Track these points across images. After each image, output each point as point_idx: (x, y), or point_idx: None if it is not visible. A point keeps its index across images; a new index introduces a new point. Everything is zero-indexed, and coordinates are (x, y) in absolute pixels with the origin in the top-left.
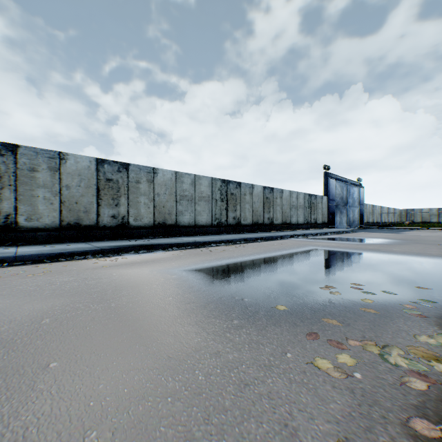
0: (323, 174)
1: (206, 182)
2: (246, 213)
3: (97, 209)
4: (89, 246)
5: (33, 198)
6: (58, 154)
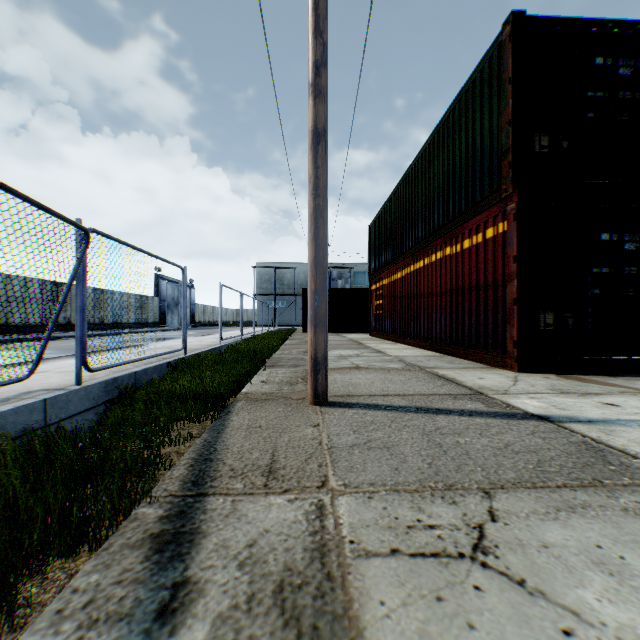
0: (155, 275)
1: (38, 284)
2: None
3: None
4: None
5: None
6: None
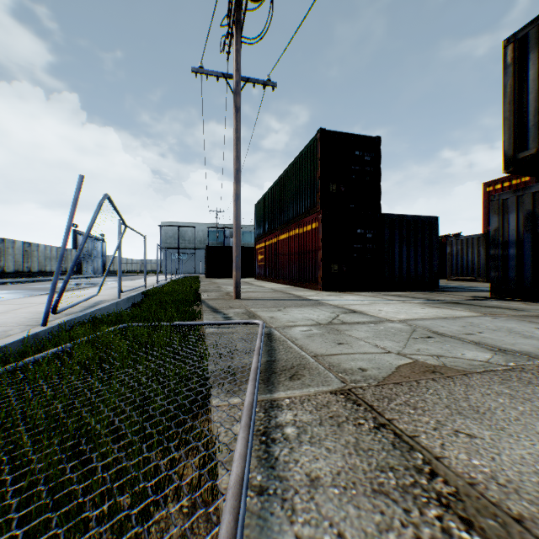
0: (73, 231)
1: None
2: (11, 263)
3: None
4: None
5: None
6: None
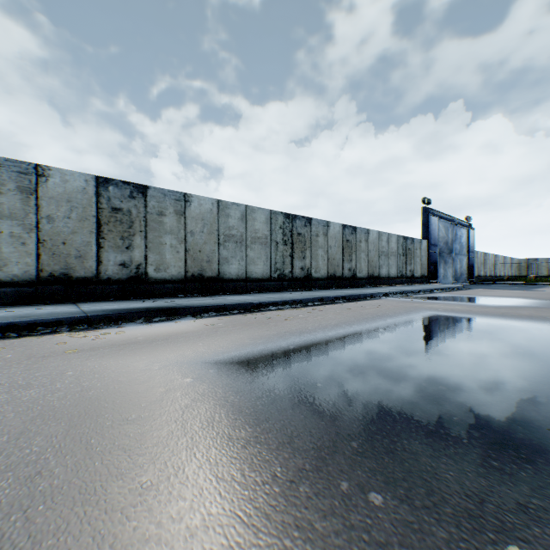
0: (422, 210)
1: (262, 217)
2: (319, 262)
3: (98, 253)
4: (72, 311)
5: None
6: (34, 167)
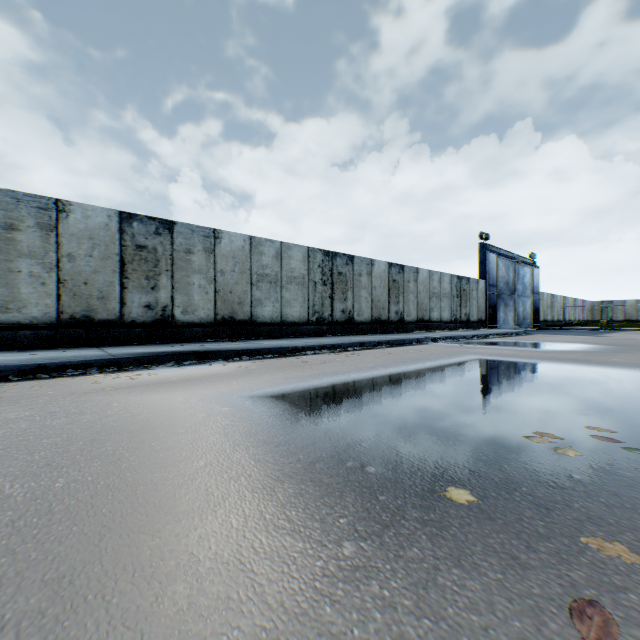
0: (479, 246)
1: (299, 254)
2: (362, 304)
3: (121, 294)
4: (99, 354)
5: (11, 274)
6: (54, 203)
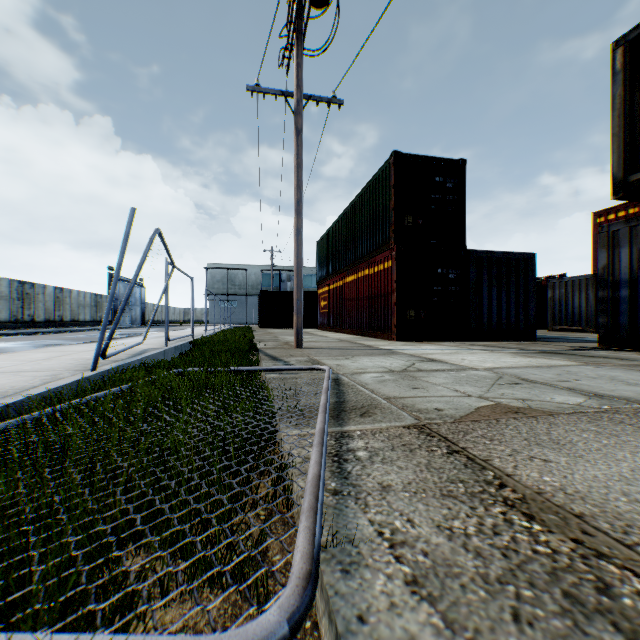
0: (109, 274)
1: (6, 283)
2: (41, 311)
3: None
4: None
5: None
6: None
